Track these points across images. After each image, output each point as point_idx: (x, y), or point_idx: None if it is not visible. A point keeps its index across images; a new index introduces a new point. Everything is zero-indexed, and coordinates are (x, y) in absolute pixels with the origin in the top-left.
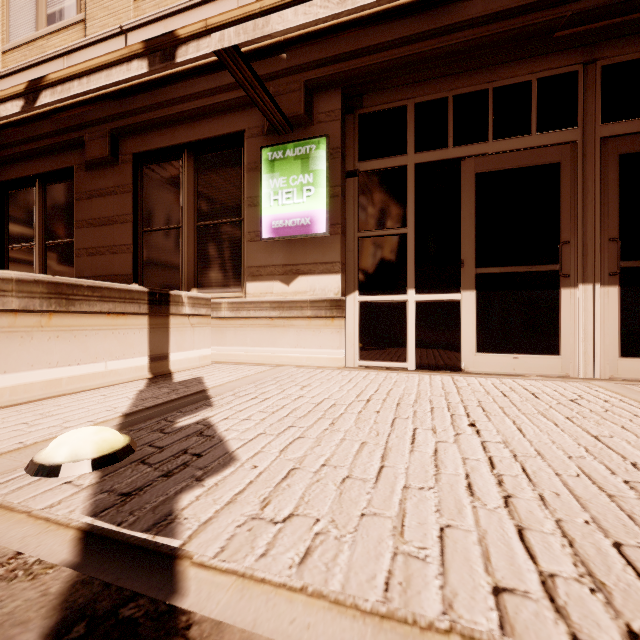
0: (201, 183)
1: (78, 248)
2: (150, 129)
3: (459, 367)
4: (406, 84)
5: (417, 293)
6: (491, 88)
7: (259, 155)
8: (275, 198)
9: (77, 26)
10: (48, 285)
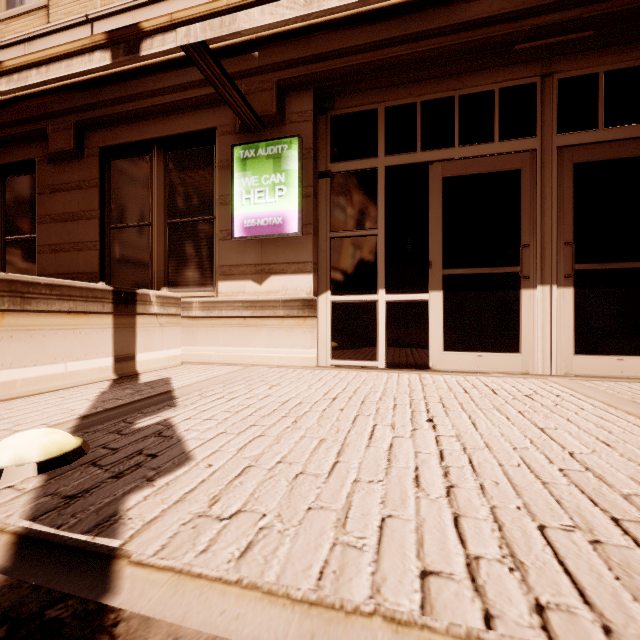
0: (172, 180)
1: (40, 244)
2: (118, 123)
3: (427, 365)
4: (377, 88)
5: (387, 293)
6: (457, 95)
7: (231, 153)
8: (247, 197)
9: (39, 12)
10: (0, 283)
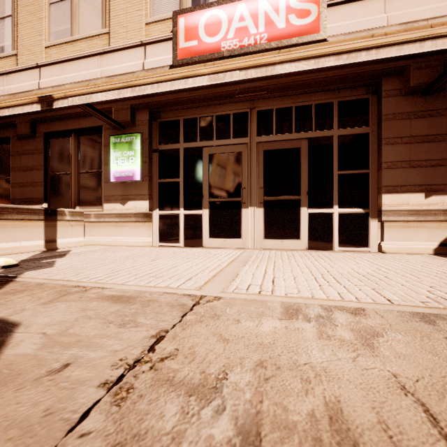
0: (81, 151)
1: (13, 183)
2: (53, 120)
3: (202, 245)
4: (179, 109)
5: (184, 210)
6: (215, 115)
7: (110, 139)
8: (116, 162)
9: (12, 57)
10: None
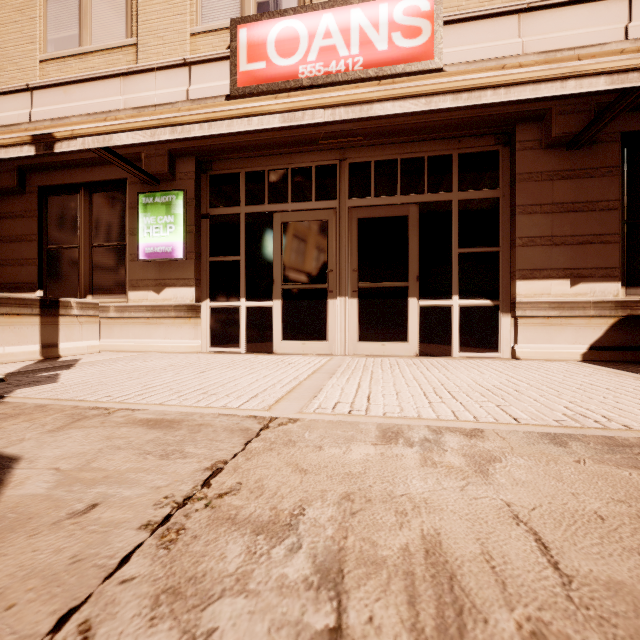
0: (95, 214)
1: None
2: (53, 169)
3: (272, 350)
4: (240, 158)
5: (247, 301)
6: (290, 168)
7: (138, 198)
8: (148, 231)
9: None
10: None
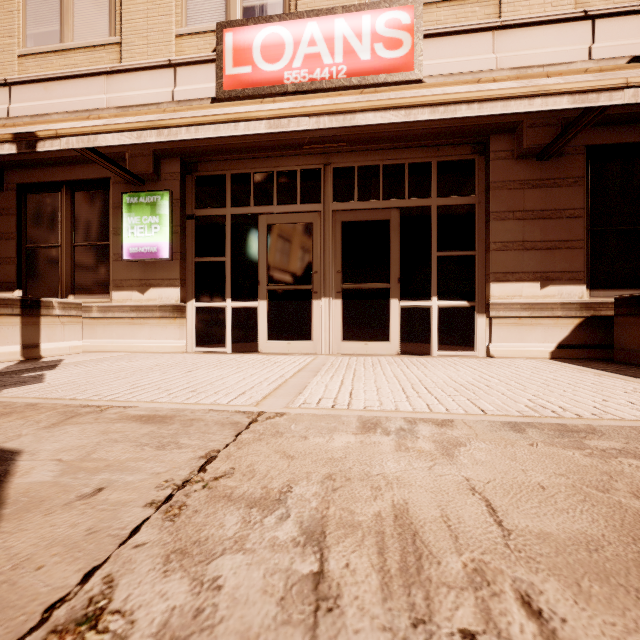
0: (77, 213)
1: None
2: (32, 166)
3: (257, 350)
4: (226, 160)
5: (232, 301)
6: (276, 171)
7: (122, 197)
8: (132, 231)
9: None
10: None
